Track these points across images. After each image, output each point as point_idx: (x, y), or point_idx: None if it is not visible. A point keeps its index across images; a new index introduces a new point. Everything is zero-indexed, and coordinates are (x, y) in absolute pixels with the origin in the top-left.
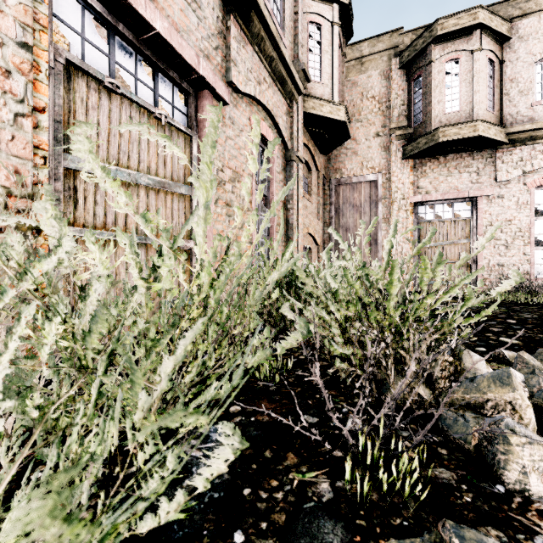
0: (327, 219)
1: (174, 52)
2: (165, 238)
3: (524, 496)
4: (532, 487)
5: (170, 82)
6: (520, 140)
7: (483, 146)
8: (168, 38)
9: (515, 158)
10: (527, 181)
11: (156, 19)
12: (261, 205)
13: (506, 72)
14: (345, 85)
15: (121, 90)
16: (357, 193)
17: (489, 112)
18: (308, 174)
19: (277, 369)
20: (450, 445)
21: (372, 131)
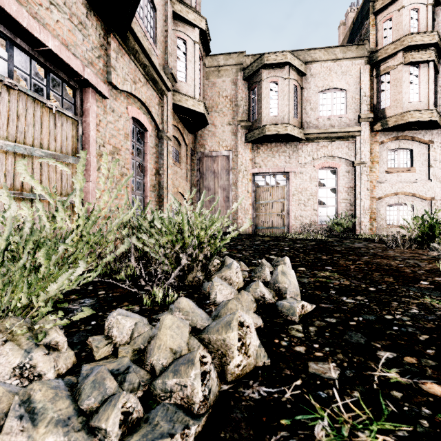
0: (194, 181)
1: (63, 62)
2: (60, 204)
3: (214, 302)
4: (217, 299)
5: (59, 80)
6: (311, 139)
7: (292, 140)
8: (58, 53)
9: (309, 149)
10: (315, 165)
11: (48, 39)
12: (138, 171)
13: (304, 95)
14: (207, 84)
15: (19, 87)
16: (216, 164)
17: (295, 119)
18: (179, 147)
19: (133, 276)
20: (201, 293)
21: (226, 121)
